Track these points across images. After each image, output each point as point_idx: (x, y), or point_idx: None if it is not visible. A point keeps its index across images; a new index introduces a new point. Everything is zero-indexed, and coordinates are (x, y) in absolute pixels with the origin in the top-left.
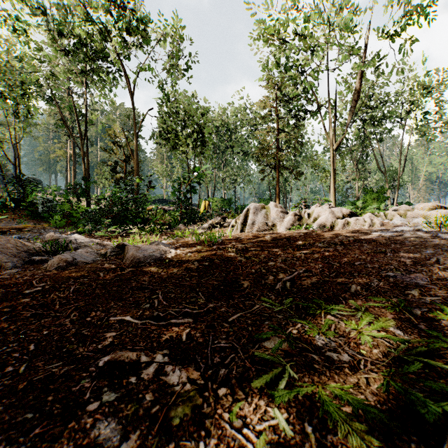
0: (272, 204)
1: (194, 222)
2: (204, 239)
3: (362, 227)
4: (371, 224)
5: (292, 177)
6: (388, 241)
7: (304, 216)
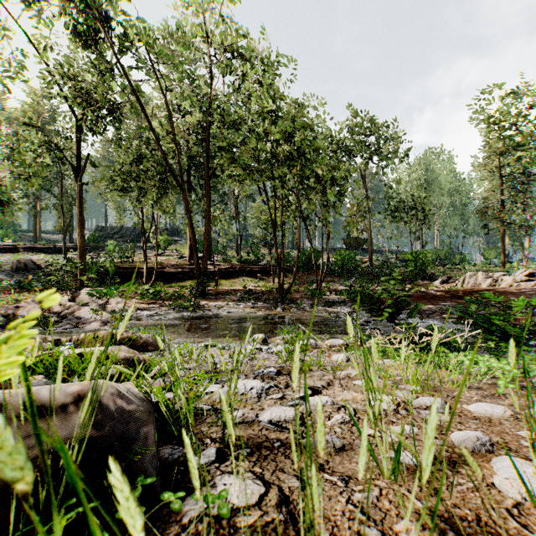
0: (480, 273)
1: (426, 279)
2: (443, 289)
3: (526, 287)
4: (532, 286)
5: (530, 222)
6: (517, 292)
7: (498, 280)
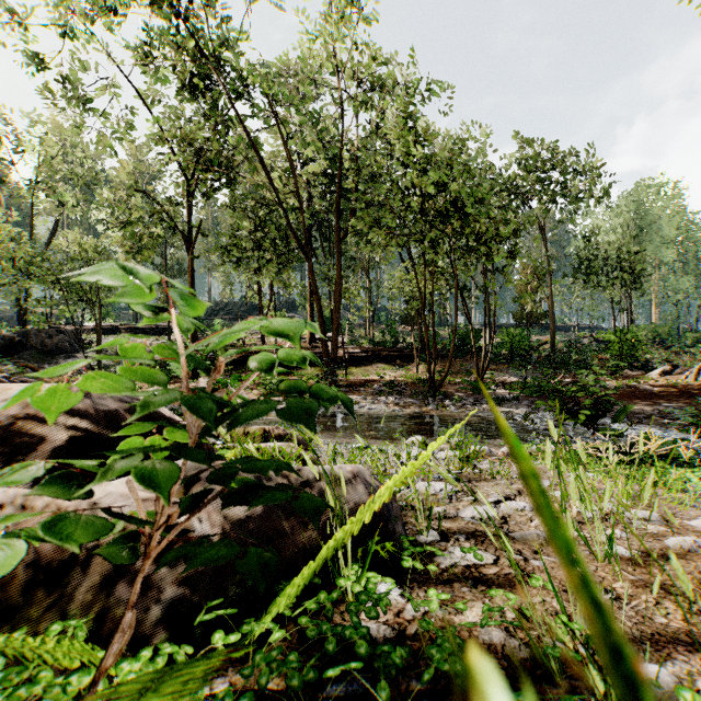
0: None
1: (637, 368)
2: (664, 383)
3: None
4: None
5: None
6: None
7: None
